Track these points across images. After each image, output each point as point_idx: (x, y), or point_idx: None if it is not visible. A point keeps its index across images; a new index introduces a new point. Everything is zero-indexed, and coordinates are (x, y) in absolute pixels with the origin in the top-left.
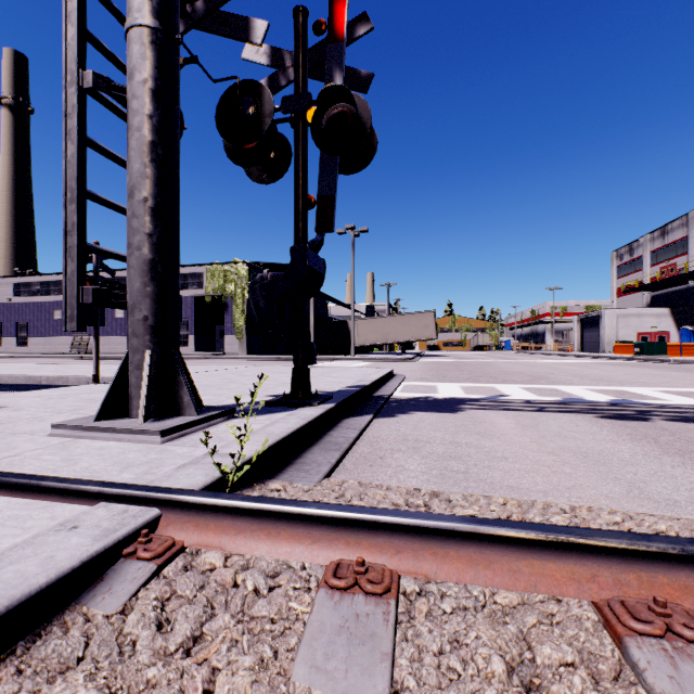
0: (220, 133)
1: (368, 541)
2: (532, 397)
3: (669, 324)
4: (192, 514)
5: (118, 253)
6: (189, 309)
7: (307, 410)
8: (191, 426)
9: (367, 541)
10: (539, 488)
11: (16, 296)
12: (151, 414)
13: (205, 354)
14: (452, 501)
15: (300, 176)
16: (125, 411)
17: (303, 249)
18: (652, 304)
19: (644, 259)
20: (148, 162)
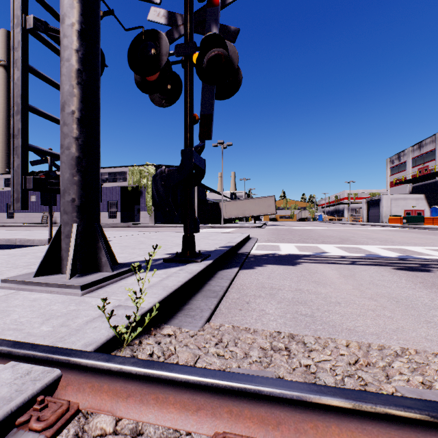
0: (131, 68)
1: (249, 410)
2: (345, 253)
3: (424, 204)
4: (88, 376)
5: (55, 152)
6: (117, 195)
7: (193, 266)
8: (106, 280)
9: (248, 410)
10: (371, 331)
11: (7, 186)
12: (77, 271)
13: (127, 223)
14: (308, 345)
15: (188, 100)
16: (58, 269)
17: (190, 152)
18: (412, 191)
19: (408, 163)
20: (75, 84)
